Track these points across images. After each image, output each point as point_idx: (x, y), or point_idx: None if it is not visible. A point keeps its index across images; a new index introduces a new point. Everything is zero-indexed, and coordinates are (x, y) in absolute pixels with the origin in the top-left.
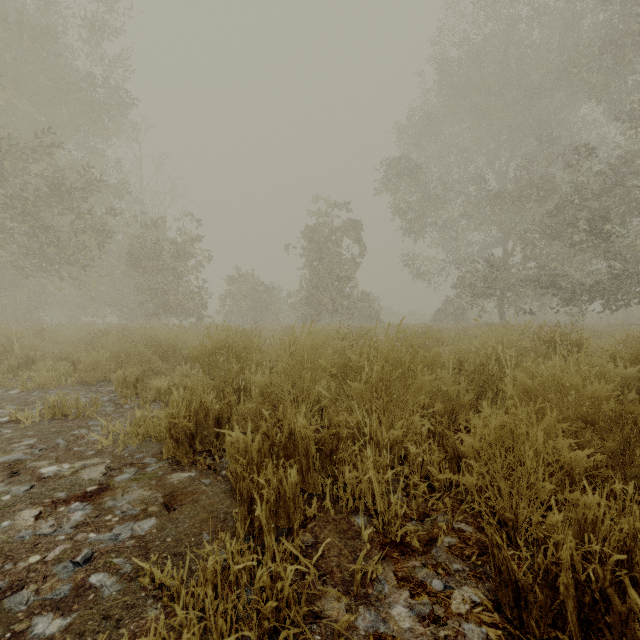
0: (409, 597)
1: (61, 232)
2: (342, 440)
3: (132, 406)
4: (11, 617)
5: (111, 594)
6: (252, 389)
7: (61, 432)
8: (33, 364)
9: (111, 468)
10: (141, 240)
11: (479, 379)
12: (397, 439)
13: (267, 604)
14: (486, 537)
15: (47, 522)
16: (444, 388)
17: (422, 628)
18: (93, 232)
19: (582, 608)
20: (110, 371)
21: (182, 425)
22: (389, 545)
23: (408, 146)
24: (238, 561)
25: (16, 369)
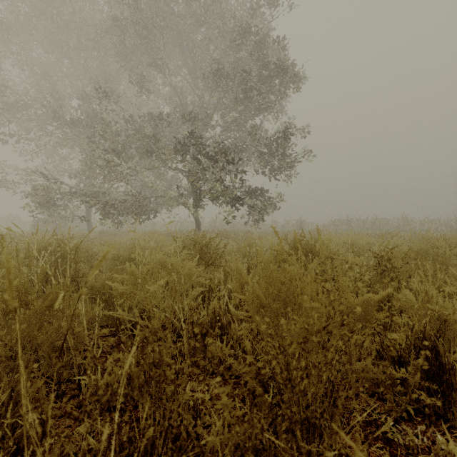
0: None
1: None
2: None
3: None
4: None
5: None
6: None
7: None
8: None
9: None
10: None
11: None
12: None
13: None
14: None
15: None
16: None
17: None
18: None
19: None
20: None
21: None
22: None
23: None
24: None
25: None
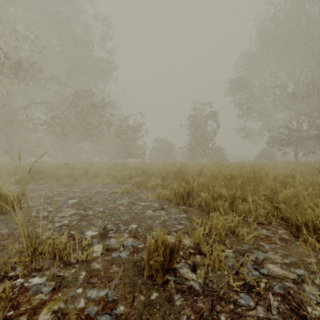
0: (266, 230)
1: (94, 124)
2: (236, 198)
3: (145, 190)
4: (170, 225)
5: (188, 224)
6: (194, 184)
7: (132, 196)
8: (96, 176)
9: (159, 204)
10: (120, 126)
11: (284, 183)
12: (254, 200)
13: (232, 224)
14: (288, 224)
15: (157, 213)
16: (271, 183)
17: (270, 234)
18: (105, 124)
19: (315, 230)
20: (127, 179)
21: (180, 192)
22: (257, 223)
23: (242, 72)
24: (219, 219)
25: (93, 178)
